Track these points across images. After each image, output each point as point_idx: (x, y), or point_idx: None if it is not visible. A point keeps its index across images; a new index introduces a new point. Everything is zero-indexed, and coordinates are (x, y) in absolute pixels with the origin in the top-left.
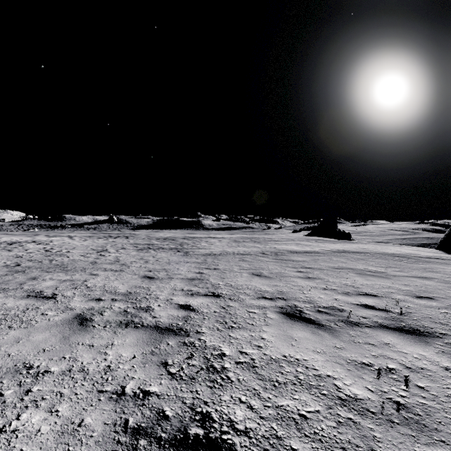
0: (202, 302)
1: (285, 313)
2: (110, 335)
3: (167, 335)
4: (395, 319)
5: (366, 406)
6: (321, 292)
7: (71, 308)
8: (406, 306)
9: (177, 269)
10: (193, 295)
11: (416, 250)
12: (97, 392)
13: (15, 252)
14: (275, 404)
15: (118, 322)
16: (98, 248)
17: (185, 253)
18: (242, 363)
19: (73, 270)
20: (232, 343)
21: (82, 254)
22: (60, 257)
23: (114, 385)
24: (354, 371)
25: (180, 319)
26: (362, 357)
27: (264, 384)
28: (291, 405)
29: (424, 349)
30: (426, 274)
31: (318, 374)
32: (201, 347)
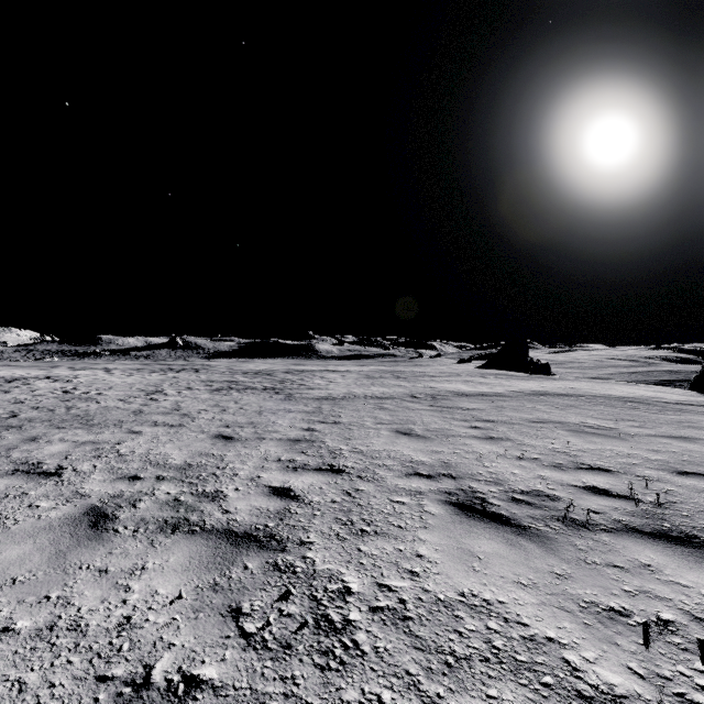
0: (312, 483)
1: (457, 505)
2: (143, 549)
3: (245, 549)
4: (651, 515)
5: None
6: (515, 464)
7: (83, 494)
8: (664, 491)
9: (273, 423)
10: (296, 470)
11: (657, 391)
12: (95, 681)
13: (14, 395)
14: None
15: (160, 522)
16: (149, 388)
17: (288, 396)
18: (383, 611)
19: (102, 424)
20: (364, 566)
21: (122, 398)
22: (86, 403)
23: (132, 662)
24: (598, 627)
25: (270, 516)
26: (607, 596)
27: (427, 660)
28: None
29: None
30: (685, 432)
31: (530, 635)
32: (306, 575)
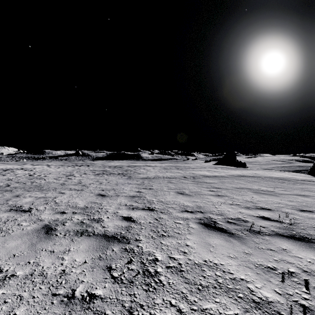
0: (140, 215)
1: (203, 224)
2: (68, 242)
3: (112, 242)
4: (287, 228)
5: (277, 309)
6: (229, 207)
7: (41, 219)
8: (294, 218)
9: (123, 189)
10: (133, 209)
11: (293, 175)
12: (51, 296)
13: (7, 176)
14: (200, 307)
15: (75, 231)
16: (67, 173)
17: (129, 177)
18: (172, 268)
19: (47, 189)
20: (163, 249)
21: (55, 178)
22: (39, 180)
23: (66, 288)
24: (262, 274)
25: (123, 229)
26: (267, 262)
27: (190, 287)
28: (214, 308)
29: (314, 254)
30: (304, 193)
31: (234, 278)
32: (138, 253)
